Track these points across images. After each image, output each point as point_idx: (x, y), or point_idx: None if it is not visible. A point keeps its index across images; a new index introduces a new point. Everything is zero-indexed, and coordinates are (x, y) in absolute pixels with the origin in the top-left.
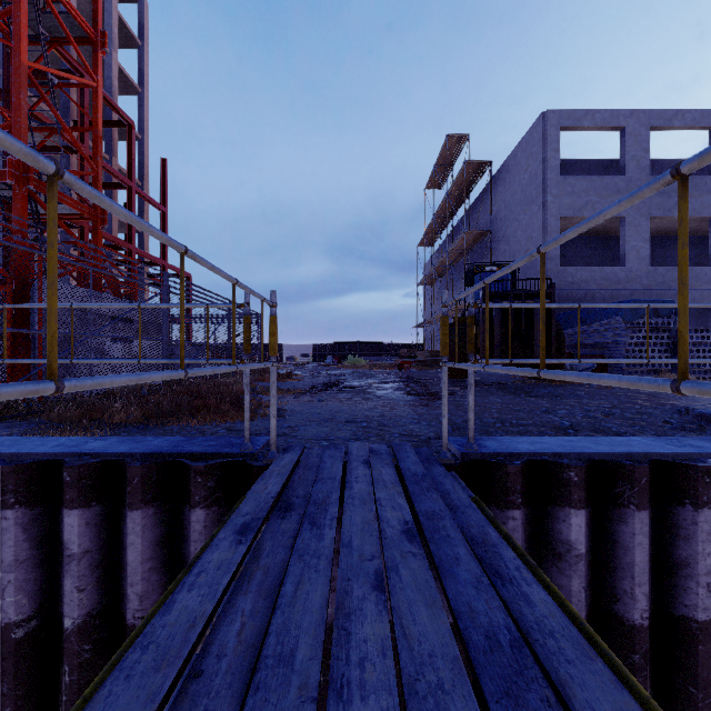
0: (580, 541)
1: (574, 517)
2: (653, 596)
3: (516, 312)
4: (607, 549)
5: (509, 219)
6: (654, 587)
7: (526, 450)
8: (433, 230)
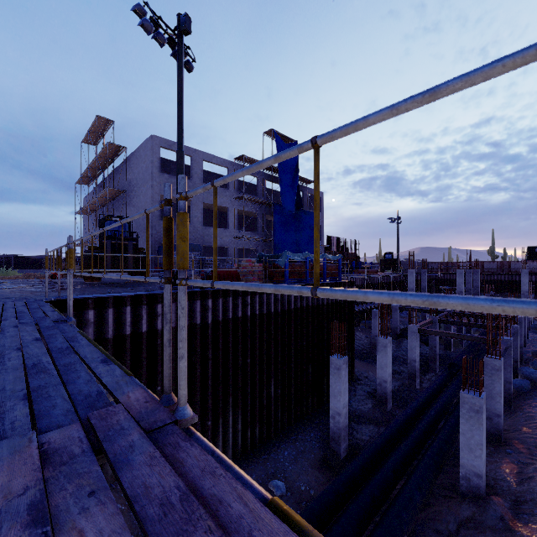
0: (92, 318)
1: (90, 312)
2: (117, 332)
3: (120, 247)
4: (103, 321)
5: (137, 187)
6: (117, 329)
7: (80, 297)
8: (88, 177)
